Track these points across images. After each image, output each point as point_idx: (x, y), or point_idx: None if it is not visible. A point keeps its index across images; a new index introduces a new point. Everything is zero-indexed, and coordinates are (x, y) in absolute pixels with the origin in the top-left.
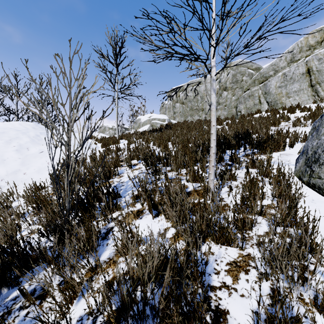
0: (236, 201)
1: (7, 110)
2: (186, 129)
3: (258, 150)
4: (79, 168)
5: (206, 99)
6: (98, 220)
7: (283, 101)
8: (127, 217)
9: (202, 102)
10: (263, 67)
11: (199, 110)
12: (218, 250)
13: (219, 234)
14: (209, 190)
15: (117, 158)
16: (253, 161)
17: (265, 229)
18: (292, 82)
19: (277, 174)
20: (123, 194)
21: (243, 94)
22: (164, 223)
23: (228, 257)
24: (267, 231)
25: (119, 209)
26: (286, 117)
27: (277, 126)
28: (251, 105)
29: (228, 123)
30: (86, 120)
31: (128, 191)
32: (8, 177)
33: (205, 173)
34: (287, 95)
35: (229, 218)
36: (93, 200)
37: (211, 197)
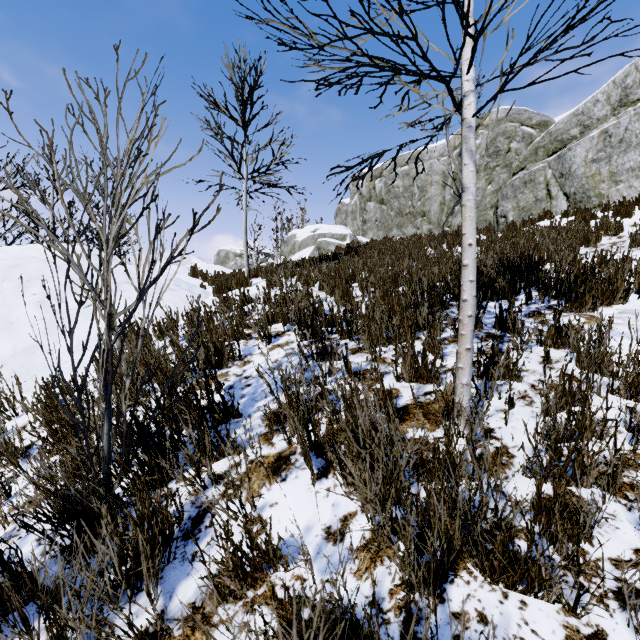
0: (536, 449)
1: (33, 221)
2: (390, 254)
3: (560, 302)
4: (161, 340)
5: (430, 192)
6: (176, 487)
7: (602, 191)
8: (250, 474)
9: (423, 197)
10: (555, 121)
11: (416, 214)
12: (500, 609)
13: (503, 561)
14: (458, 411)
15: (240, 320)
16: (558, 330)
17: (631, 538)
18: (624, 150)
19: (634, 370)
20: (246, 409)
21: (510, 180)
22: (343, 498)
23: (532, 638)
24: (639, 548)
25: (234, 450)
26: (613, 226)
27: (593, 246)
28: (529, 202)
29: (480, 240)
30: (156, 237)
31: (258, 400)
32: (15, 360)
33: (440, 358)
34: (613, 179)
35: (516, 495)
36: (177, 423)
37: (463, 430)
